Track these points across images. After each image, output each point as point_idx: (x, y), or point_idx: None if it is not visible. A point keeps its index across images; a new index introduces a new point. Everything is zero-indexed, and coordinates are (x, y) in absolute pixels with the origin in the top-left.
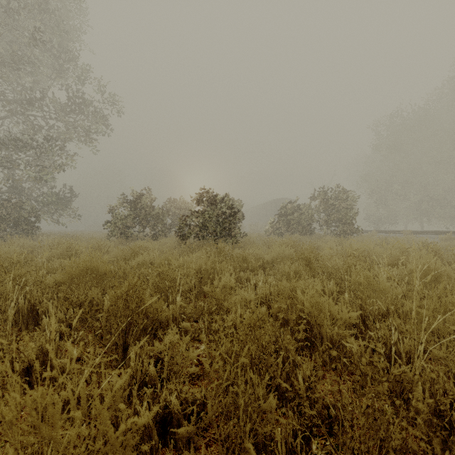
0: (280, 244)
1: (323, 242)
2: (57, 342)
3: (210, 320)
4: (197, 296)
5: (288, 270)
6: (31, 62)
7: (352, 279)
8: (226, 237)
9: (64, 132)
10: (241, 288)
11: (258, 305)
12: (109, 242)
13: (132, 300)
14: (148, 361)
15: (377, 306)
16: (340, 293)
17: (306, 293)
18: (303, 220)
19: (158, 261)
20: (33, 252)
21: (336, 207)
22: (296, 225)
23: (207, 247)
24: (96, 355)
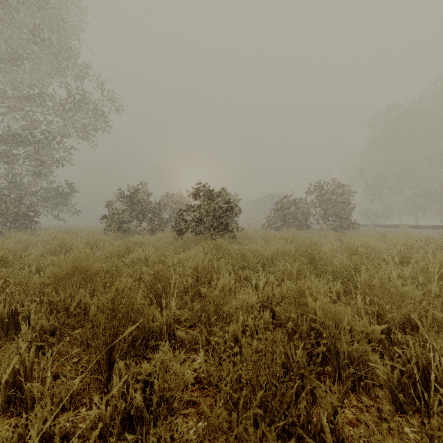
0: (279, 239)
1: (321, 236)
2: (32, 357)
3: (208, 337)
4: (193, 296)
5: (290, 268)
6: (30, 59)
7: (364, 281)
8: (223, 232)
9: (62, 128)
10: (240, 287)
11: (261, 310)
12: (107, 236)
13: (119, 308)
14: (135, 386)
15: (396, 314)
16: (347, 293)
17: (313, 295)
18: (300, 214)
19: (153, 258)
20: (28, 247)
21: (333, 201)
22: (292, 220)
23: (204, 242)
24: (77, 372)
